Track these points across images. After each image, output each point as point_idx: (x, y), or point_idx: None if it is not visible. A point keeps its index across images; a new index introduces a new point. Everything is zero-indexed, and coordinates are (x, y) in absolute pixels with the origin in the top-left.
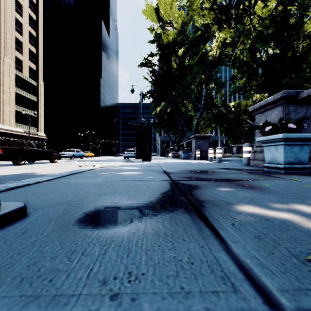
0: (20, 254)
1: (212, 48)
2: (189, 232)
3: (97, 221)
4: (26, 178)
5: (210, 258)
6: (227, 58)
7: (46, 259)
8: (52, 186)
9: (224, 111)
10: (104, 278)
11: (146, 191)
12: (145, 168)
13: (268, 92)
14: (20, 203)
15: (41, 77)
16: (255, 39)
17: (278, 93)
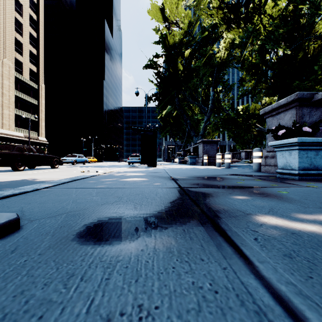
0: (6, 279)
1: (219, 49)
2: (206, 249)
3: (100, 235)
4: (25, 185)
5: (237, 284)
6: (235, 60)
7: (37, 286)
8: (51, 194)
9: (232, 115)
10: (108, 313)
11: (153, 199)
12: (150, 174)
13: (278, 95)
14: (12, 214)
15: (41, 79)
16: (266, 39)
17: (291, 95)
